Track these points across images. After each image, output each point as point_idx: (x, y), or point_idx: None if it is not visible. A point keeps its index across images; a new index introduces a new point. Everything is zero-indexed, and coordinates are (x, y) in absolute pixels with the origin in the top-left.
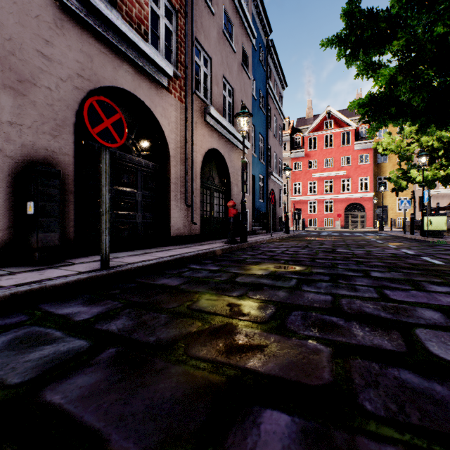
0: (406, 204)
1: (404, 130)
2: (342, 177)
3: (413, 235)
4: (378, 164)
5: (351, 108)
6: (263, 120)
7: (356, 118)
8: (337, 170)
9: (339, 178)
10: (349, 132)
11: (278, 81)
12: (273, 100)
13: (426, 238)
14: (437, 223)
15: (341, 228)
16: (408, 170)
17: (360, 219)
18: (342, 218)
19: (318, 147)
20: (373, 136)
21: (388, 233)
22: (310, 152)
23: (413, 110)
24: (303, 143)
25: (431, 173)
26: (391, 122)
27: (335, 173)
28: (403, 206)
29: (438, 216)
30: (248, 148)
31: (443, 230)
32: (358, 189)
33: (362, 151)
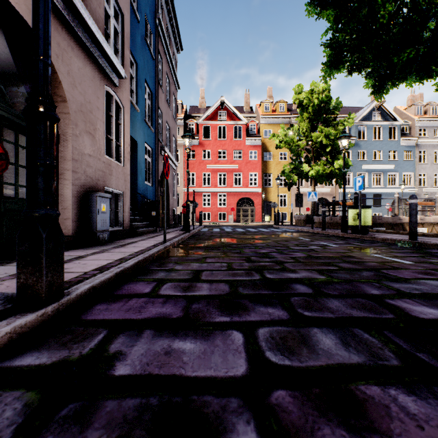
0: (314, 196)
1: (293, 127)
2: (235, 171)
3: (331, 232)
4: (265, 162)
5: (310, 11)
6: (151, 66)
7: (246, 115)
8: (230, 163)
9: (232, 171)
10: (240, 128)
11: (172, 35)
12: (166, 53)
13: (358, 235)
14: (365, 217)
15: (234, 222)
16: (296, 166)
17: (250, 213)
18: (234, 212)
19: (212, 137)
20: (330, 77)
21: (289, 227)
22: (204, 142)
23: (393, 36)
24: (197, 131)
25: (321, 168)
26: (344, 67)
27: (229, 166)
28: (311, 198)
29: (366, 209)
30: (120, 74)
31: (370, 225)
32: (248, 184)
33: (252, 147)
